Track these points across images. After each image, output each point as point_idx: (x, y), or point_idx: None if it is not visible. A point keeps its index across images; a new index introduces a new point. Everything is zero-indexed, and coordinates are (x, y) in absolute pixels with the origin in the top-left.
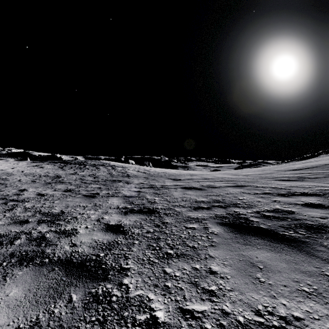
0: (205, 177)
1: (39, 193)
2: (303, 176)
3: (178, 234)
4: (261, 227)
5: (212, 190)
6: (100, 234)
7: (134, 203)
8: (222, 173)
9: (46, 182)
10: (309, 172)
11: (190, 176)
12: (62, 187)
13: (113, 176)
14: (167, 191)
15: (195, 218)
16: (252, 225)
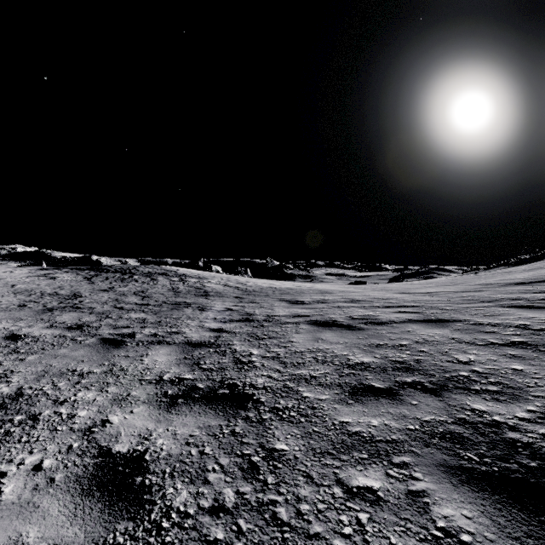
0: (350, 298)
1: (13, 332)
2: None
3: (322, 536)
4: None
5: (378, 331)
6: (60, 508)
7: (203, 364)
8: (378, 289)
9: (45, 307)
10: None
11: (320, 295)
12: (70, 319)
13: (179, 294)
14: (278, 331)
15: (364, 438)
16: None
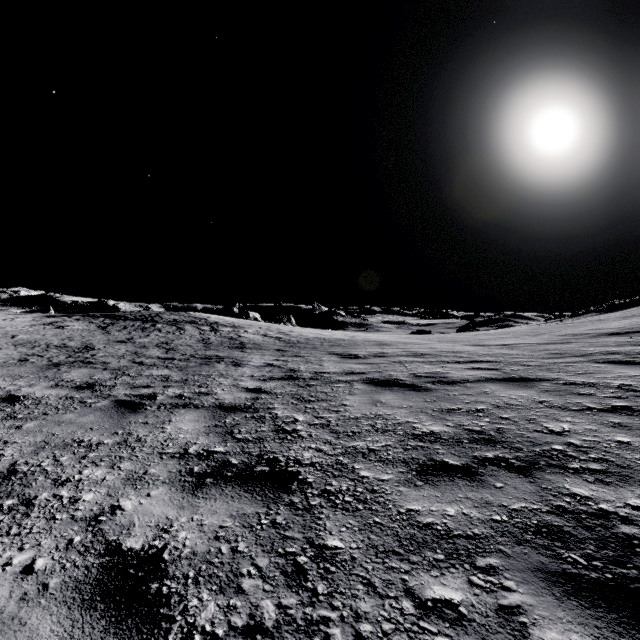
0: (413, 351)
1: (10, 393)
2: None
3: None
4: None
5: (449, 392)
6: (52, 625)
7: (237, 434)
8: (446, 340)
9: (50, 362)
10: None
11: (378, 347)
12: (80, 377)
13: (210, 346)
14: (328, 392)
15: (438, 532)
16: None
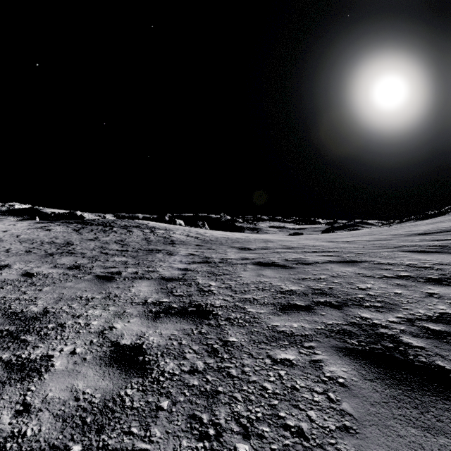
0: (287, 245)
1: (27, 271)
2: (445, 244)
3: (257, 381)
4: (440, 366)
5: (305, 269)
6: (94, 372)
7: (175, 292)
8: (310, 238)
9: (46, 252)
10: (450, 238)
11: (264, 243)
12: (69, 262)
13: (151, 242)
14: (230, 269)
15: (287, 334)
16: (417, 359)
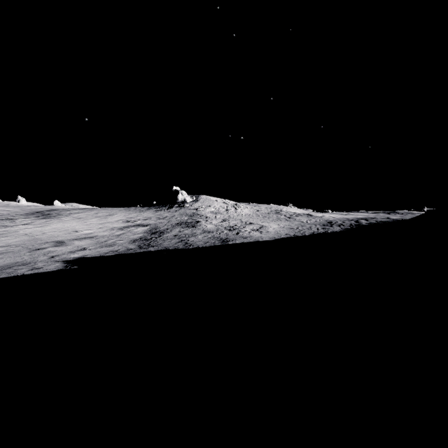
0: None
1: None
2: None
3: None
4: None
5: None
6: None
7: None
8: None
9: None
10: None
11: None
12: None
13: None
14: None
15: None
16: None
